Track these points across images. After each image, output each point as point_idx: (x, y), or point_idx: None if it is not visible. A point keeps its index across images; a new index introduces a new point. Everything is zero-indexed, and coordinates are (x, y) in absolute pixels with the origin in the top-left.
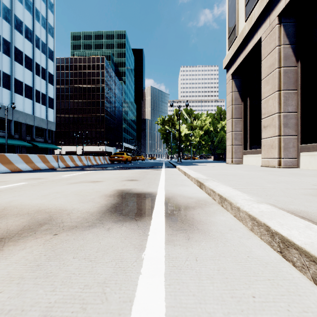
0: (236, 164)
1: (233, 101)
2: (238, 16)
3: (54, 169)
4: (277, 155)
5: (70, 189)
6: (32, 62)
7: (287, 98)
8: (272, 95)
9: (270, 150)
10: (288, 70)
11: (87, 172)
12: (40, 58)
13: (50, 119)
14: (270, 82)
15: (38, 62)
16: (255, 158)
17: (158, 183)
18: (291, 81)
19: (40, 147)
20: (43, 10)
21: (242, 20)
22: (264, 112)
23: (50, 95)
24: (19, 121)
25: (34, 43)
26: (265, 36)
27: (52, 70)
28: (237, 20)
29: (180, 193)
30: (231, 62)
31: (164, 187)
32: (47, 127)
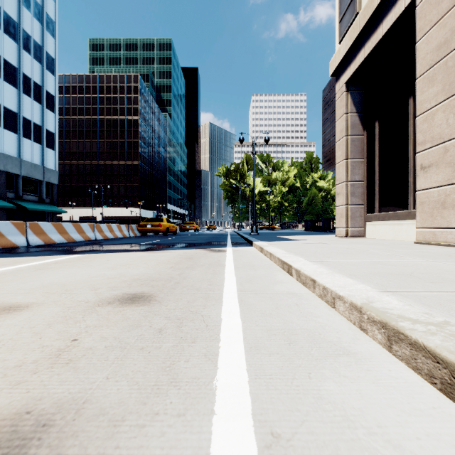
0: (355, 238)
1: (348, 130)
2: None
3: (10, 249)
4: None
5: None
6: (18, 72)
7: None
8: (444, 103)
9: (438, 211)
10: None
11: (58, 260)
12: (32, 68)
13: (49, 166)
14: (438, 80)
15: (28, 73)
16: (392, 228)
17: (218, 325)
18: None
19: (31, 210)
20: None
21: None
22: (422, 139)
23: (49, 128)
24: None
25: (21, 43)
26: None
27: (53, 88)
28: None
29: None
30: (344, 61)
31: (246, 394)
32: (43, 178)
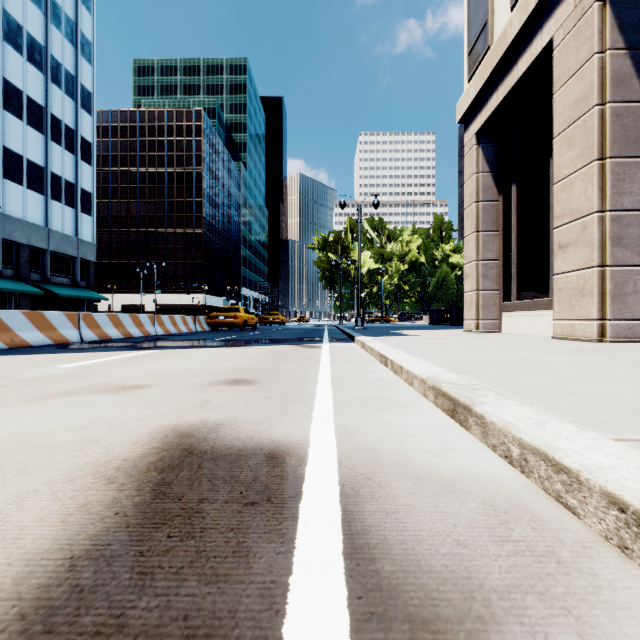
0: (487, 333)
1: (479, 194)
2: (493, 0)
3: (65, 345)
4: (597, 313)
5: (4, 427)
6: (45, 113)
7: (620, 176)
8: (583, 170)
9: (576, 300)
10: (623, 110)
11: (135, 355)
12: (63, 107)
13: (85, 237)
14: (576, 142)
15: (57, 114)
16: (531, 320)
17: (313, 395)
18: (631, 137)
19: (62, 297)
20: (68, 3)
21: (504, 8)
22: (560, 211)
23: (85, 186)
24: (14, 239)
25: (49, 74)
26: (564, 35)
27: (89, 133)
28: (489, 9)
29: (395, 450)
30: (474, 106)
31: (331, 417)
32: (77, 254)
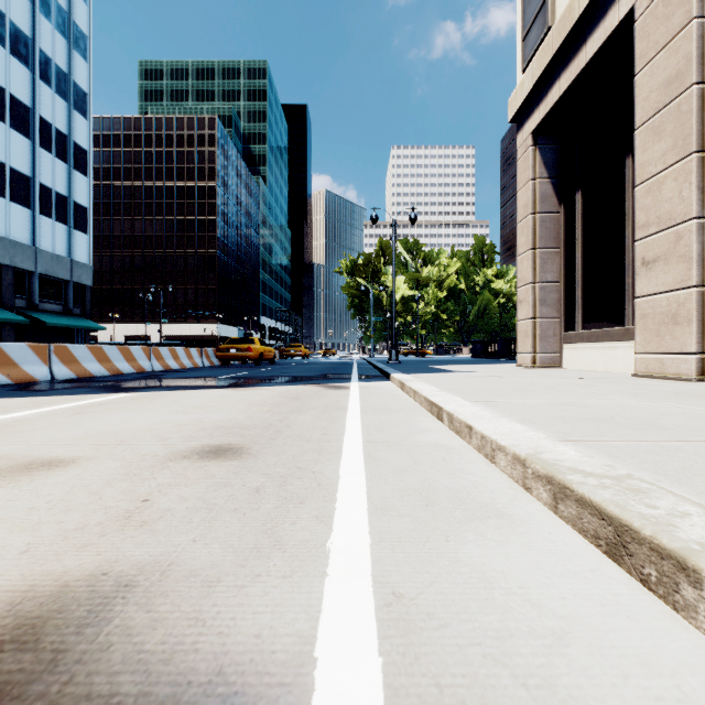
0: (547, 369)
1: (536, 204)
2: None
3: (26, 385)
4: (696, 345)
5: None
6: (32, 115)
7: None
8: (676, 166)
9: (667, 329)
10: None
11: (102, 400)
12: (53, 108)
13: (80, 258)
14: (667, 131)
15: (47, 116)
16: (601, 353)
17: (334, 483)
18: None
19: (52, 326)
20: None
21: None
22: (644, 219)
23: (80, 200)
24: None
25: (37, 70)
26: (650, 1)
27: (85, 139)
28: None
29: None
30: (531, 100)
31: (367, 556)
32: (70, 277)
